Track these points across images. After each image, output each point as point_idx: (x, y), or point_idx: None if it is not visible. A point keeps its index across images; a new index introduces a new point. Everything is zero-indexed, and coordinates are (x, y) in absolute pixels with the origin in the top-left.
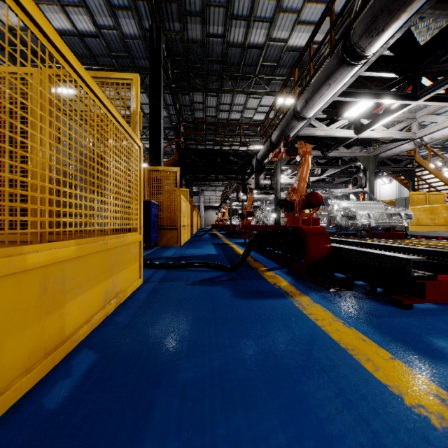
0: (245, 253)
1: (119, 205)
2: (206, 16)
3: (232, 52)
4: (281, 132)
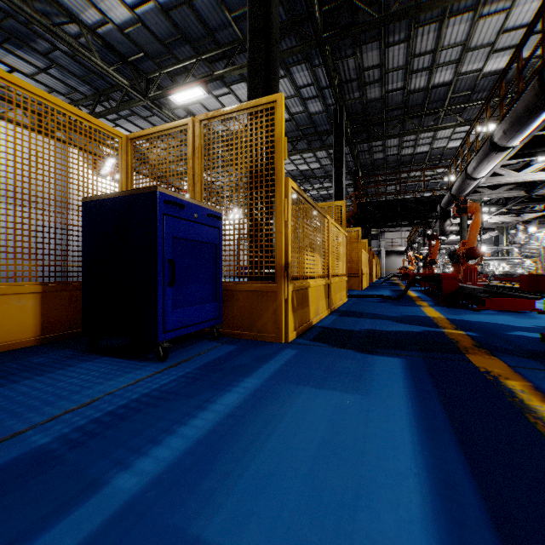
0: (405, 290)
1: (342, 265)
2: (385, 80)
3: (414, 96)
4: (459, 187)
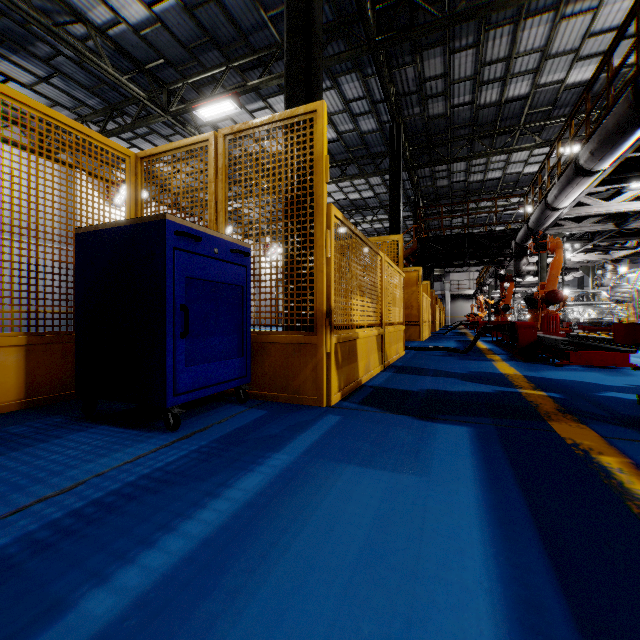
0: (473, 341)
1: (398, 311)
2: (450, 92)
3: (484, 112)
4: (537, 219)
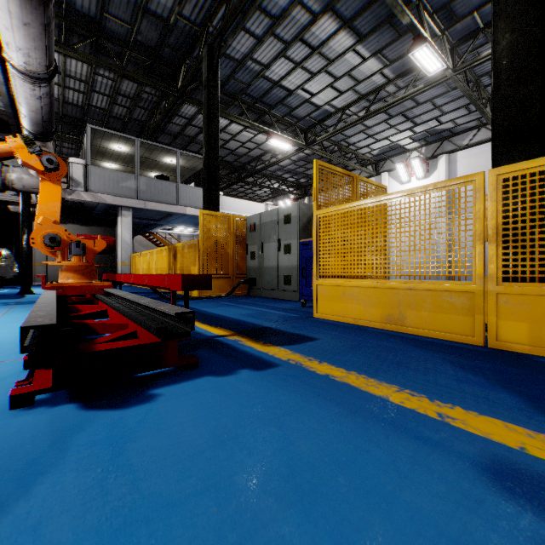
0: None
1: None
2: None
3: None
4: None
